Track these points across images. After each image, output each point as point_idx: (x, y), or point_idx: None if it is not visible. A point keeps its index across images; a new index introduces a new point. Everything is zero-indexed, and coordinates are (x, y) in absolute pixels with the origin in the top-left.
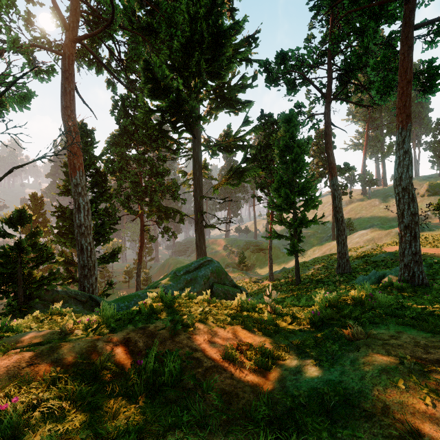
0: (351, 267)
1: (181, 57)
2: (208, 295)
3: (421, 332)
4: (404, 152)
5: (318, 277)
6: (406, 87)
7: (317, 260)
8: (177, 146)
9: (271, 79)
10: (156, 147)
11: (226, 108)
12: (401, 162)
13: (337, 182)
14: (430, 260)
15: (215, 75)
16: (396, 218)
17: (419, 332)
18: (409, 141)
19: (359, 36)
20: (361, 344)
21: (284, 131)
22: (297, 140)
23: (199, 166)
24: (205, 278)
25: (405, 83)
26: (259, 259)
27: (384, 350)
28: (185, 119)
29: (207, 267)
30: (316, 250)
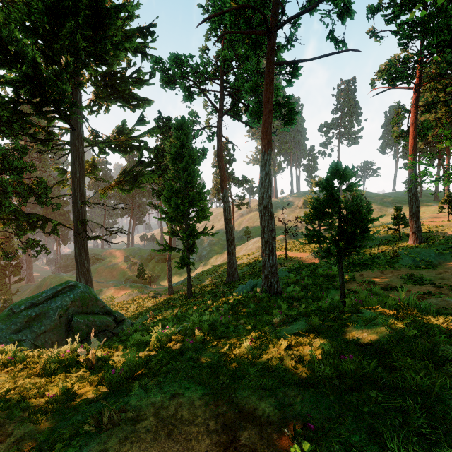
0: (240, 275)
1: (47, 22)
2: (11, 353)
3: (199, 389)
4: (266, 174)
5: (210, 287)
6: (268, 116)
7: (216, 269)
8: (46, 136)
9: (166, 80)
10: (11, 133)
11: (119, 101)
12: (263, 183)
13: (227, 195)
14: (292, 266)
15: (100, 59)
16: (282, 227)
17: (196, 389)
18: (269, 164)
19: (245, 61)
20: (101, 442)
21: (176, 138)
22: (188, 149)
23: (80, 165)
24: (62, 309)
25: (267, 112)
26: (164, 269)
27: (116, 451)
28: (55, 104)
29: (66, 295)
30: (219, 257)
